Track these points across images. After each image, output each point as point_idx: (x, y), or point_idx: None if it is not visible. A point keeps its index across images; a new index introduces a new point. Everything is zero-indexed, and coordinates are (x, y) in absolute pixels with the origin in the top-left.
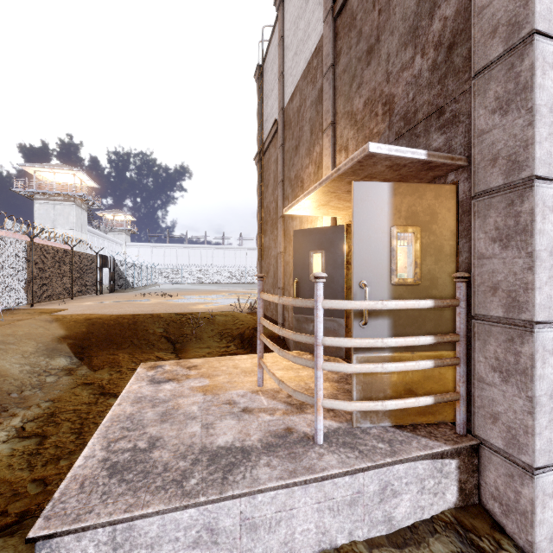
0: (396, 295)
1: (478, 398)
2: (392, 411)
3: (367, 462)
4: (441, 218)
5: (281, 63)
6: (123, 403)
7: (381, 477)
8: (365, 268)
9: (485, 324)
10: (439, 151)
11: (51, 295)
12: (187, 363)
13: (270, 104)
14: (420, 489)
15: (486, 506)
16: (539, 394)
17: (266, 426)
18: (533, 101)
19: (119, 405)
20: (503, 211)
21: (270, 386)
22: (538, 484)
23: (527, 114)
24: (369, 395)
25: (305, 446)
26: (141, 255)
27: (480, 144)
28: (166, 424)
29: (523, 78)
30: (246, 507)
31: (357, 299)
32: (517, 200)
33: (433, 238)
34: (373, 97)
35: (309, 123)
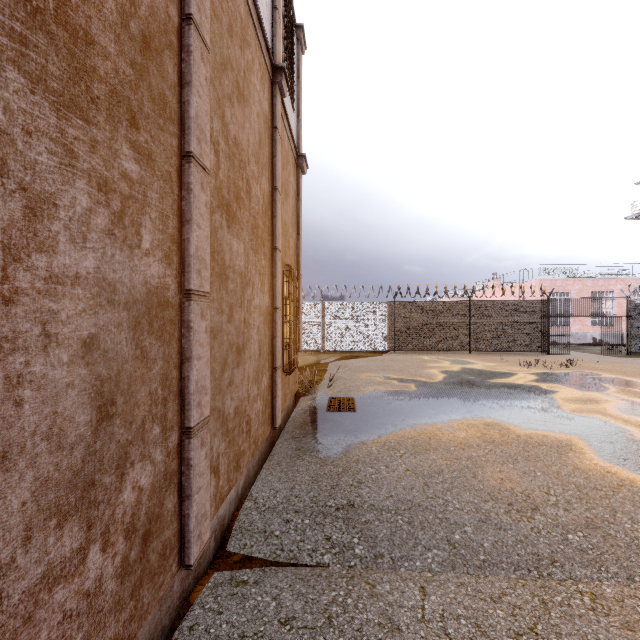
0: None
1: None
2: None
3: None
4: None
5: None
6: None
7: None
8: None
9: None
10: None
11: (425, 345)
12: None
13: None
14: None
15: None
16: None
17: None
18: None
19: None
20: None
21: None
22: None
23: None
24: None
25: None
26: None
27: None
28: None
29: None
30: None
31: None
32: None
33: None
34: None
35: None
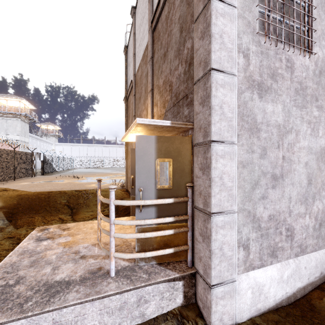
0: (159, 194)
1: (196, 248)
2: (157, 256)
3: (131, 286)
4: (183, 154)
5: (133, 48)
6: (13, 255)
7: (138, 293)
8: (142, 181)
9: (197, 211)
10: (186, 117)
11: None
12: (65, 226)
13: (130, 69)
14: (161, 298)
15: (198, 304)
16: (214, 248)
17: (89, 267)
18: (211, 103)
19: (10, 257)
20: (203, 155)
21: (104, 240)
22: (213, 293)
23: (209, 109)
24: (144, 248)
25: (103, 278)
26: (64, 150)
27: (196, 119)
28: (32, 268)
29: (208, 90)
30: (56, 316)
31: (137, 197)
32: (206, 151)
33: (179, 164)
34: (166, 80)
35: (144, 86)
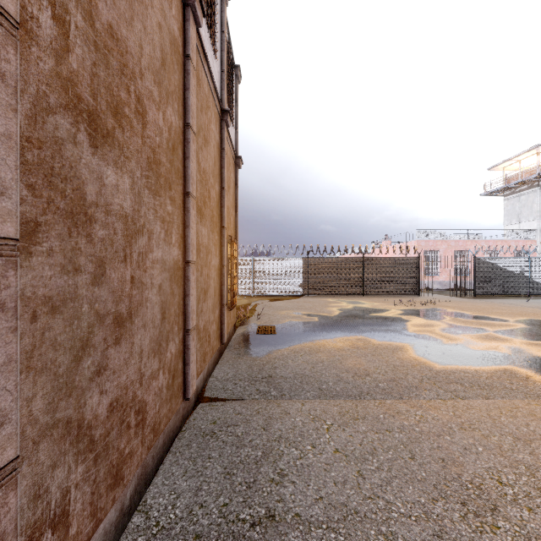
0: None
1: None
2: None
3: None
4: None
5: None
6: None
7: None
8: None
9: None
10: None
11: (331, 291)
12: None
13: None
14: None
15: None
16: None
17: None
18: None
19: None
20: None
21: None
22: None
23: None
24: None
25: None
26: None
27: None
28: None
29: None
30: None
31: None
32: None
33: None
34: None
35: None
